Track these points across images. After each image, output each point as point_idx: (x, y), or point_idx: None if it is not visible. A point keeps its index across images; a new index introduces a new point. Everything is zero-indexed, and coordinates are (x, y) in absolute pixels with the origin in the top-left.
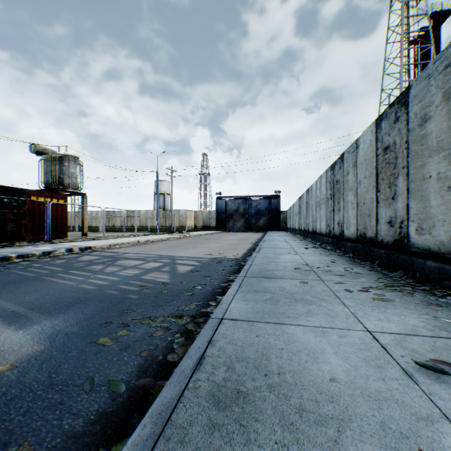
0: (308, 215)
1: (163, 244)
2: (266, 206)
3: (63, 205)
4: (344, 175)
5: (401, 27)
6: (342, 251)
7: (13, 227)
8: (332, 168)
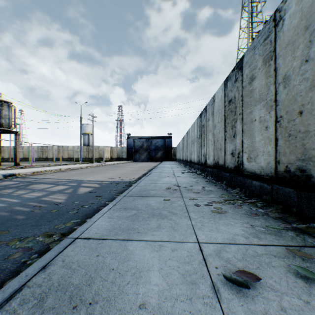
0: (187, 149)
1: (81, 171)
2: (162, 143)
3: None
4: (207, 121)
5: (247, 29)
6: (206, 175)
7: None
8: (200, 116)
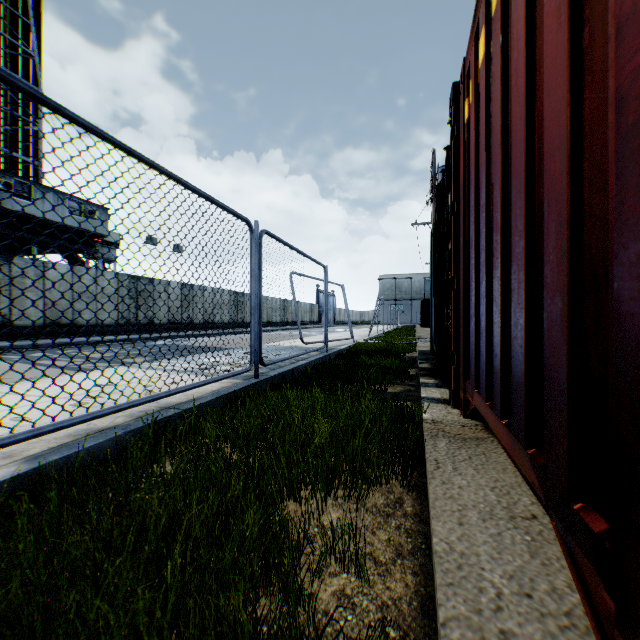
0: None
1: None
2: None
3: None
4: None
5: None
6: None
7: None
8: None
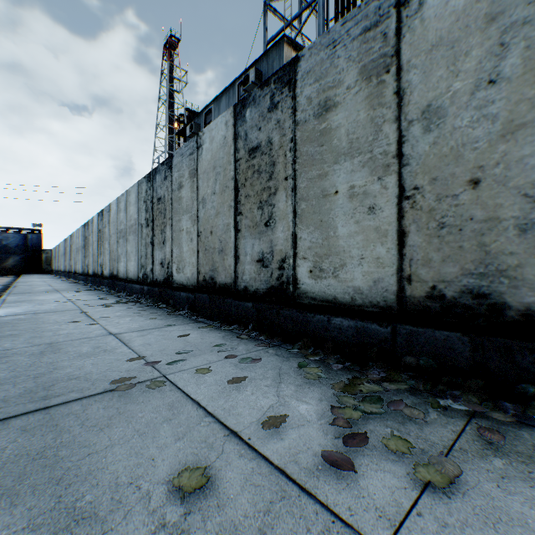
0: (72, 257)
1: None
2: (19, 241)
3: None
4: (90, 235)
5: (167, 107)
6: (88, 283)
7: None
8: (85, 226)
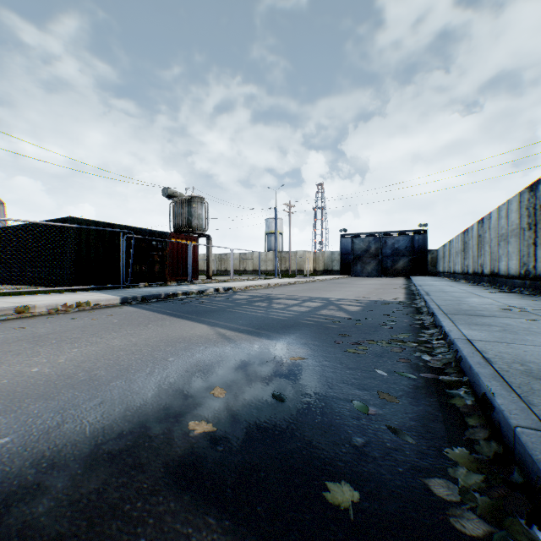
0: (481, 253)
1: (296, 287)
2: (406, 244)
3: (195, 247)
4: None
5: None
6: None
7: (158, 269)
8: (531, 188)
